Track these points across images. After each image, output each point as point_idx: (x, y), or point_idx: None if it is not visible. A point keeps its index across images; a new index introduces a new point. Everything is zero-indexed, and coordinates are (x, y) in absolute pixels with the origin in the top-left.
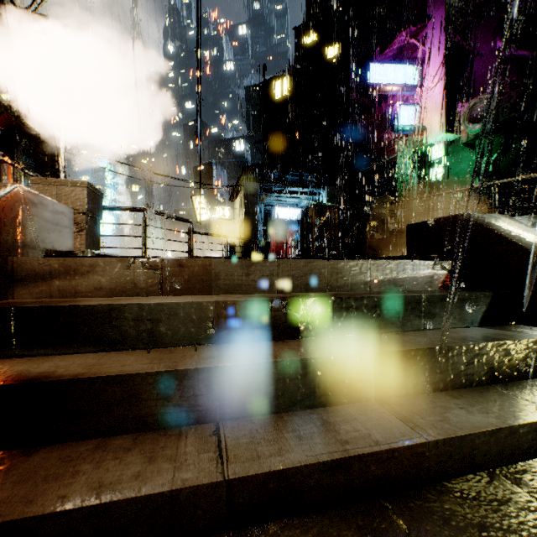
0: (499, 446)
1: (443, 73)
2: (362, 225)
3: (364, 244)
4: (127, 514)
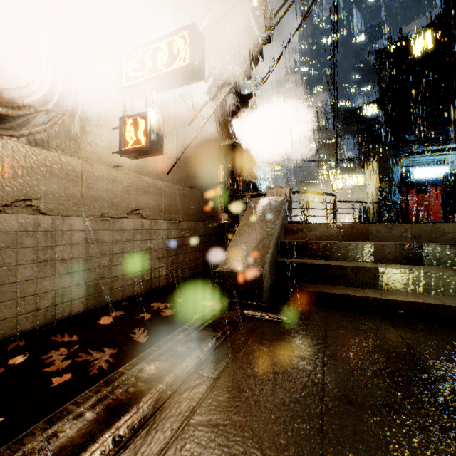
0: None
1: None
2: None
3: None
4: (351, 299)
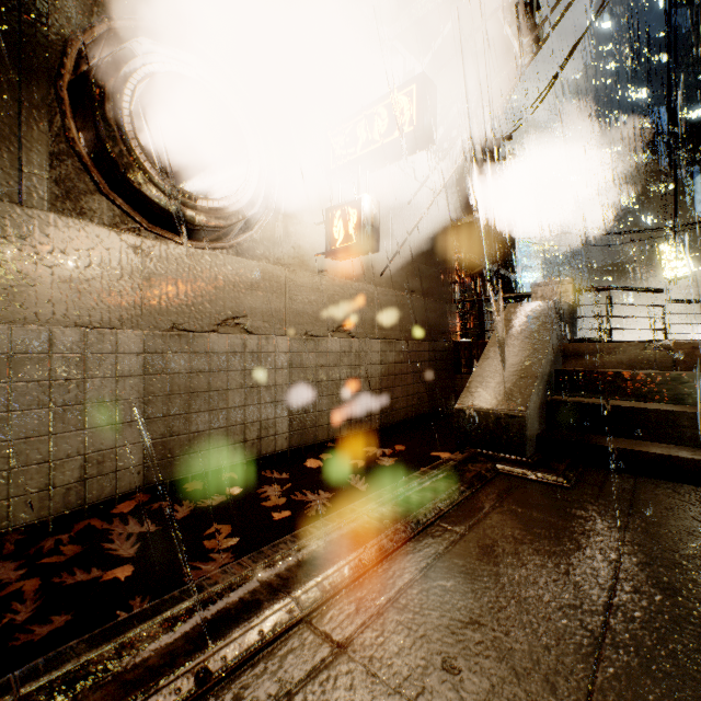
0: None
1: None
2: None
3: None
4: (685, 465)
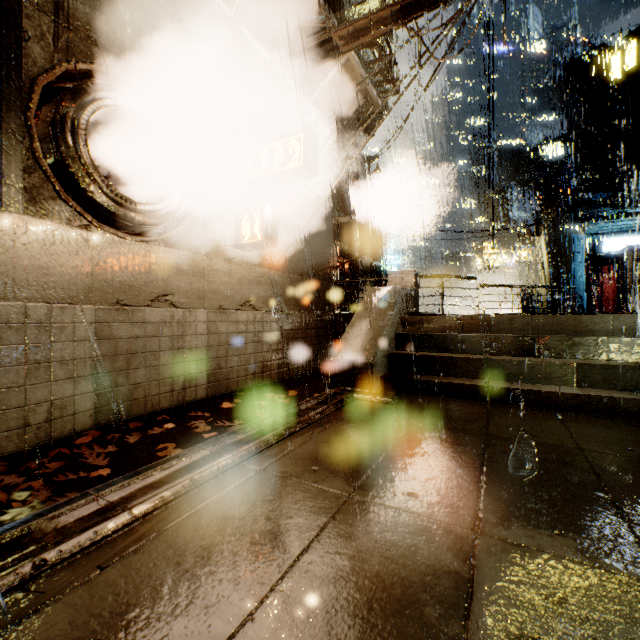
0: (638, 408)
1: None
2: None
3: None
4: (457, 387)
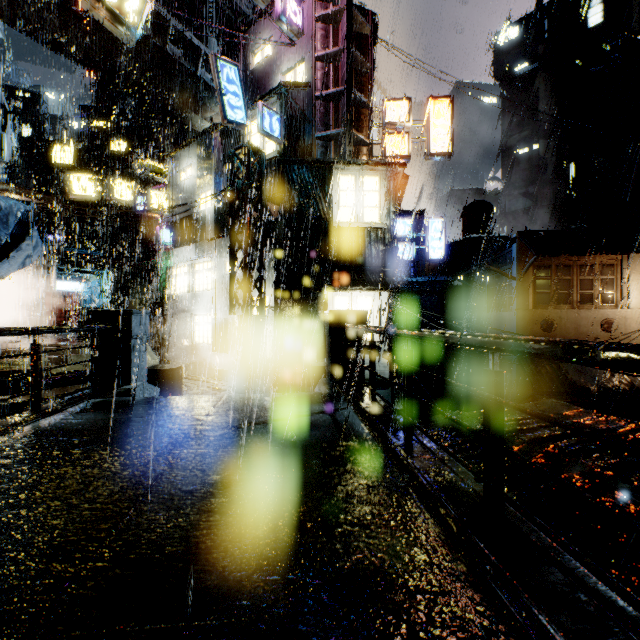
0: None
1: None
2: None
3: None
4: None
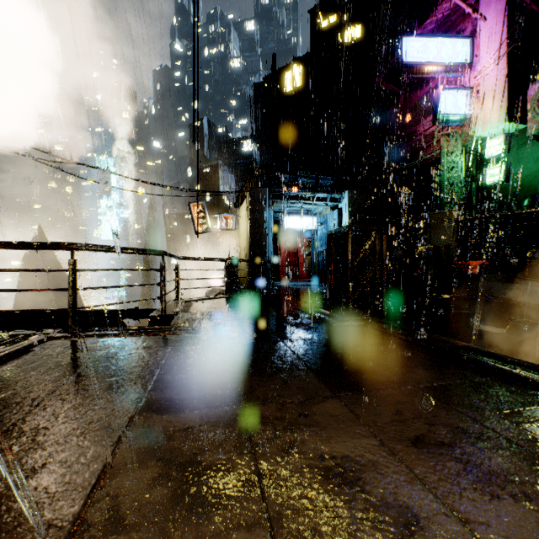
0: None
1: (504, 45)
2: (412, 250)
3: (420, 281)
4: None
